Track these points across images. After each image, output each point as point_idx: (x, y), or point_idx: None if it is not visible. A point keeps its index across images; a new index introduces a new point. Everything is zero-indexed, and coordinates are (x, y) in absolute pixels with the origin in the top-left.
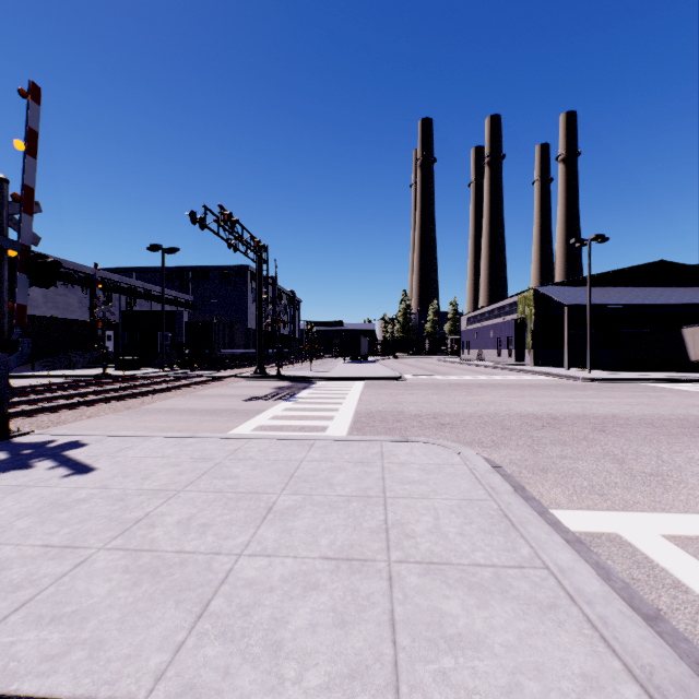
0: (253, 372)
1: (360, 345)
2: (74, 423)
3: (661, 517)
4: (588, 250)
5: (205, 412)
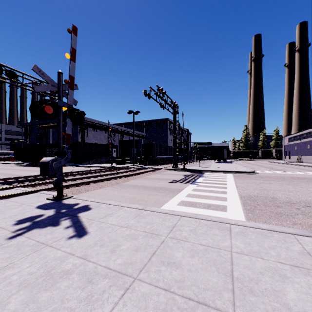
0: (172, 167)
1: (224, 153)
2: (94, 190)
3: None
4: None
5: (151, 188)
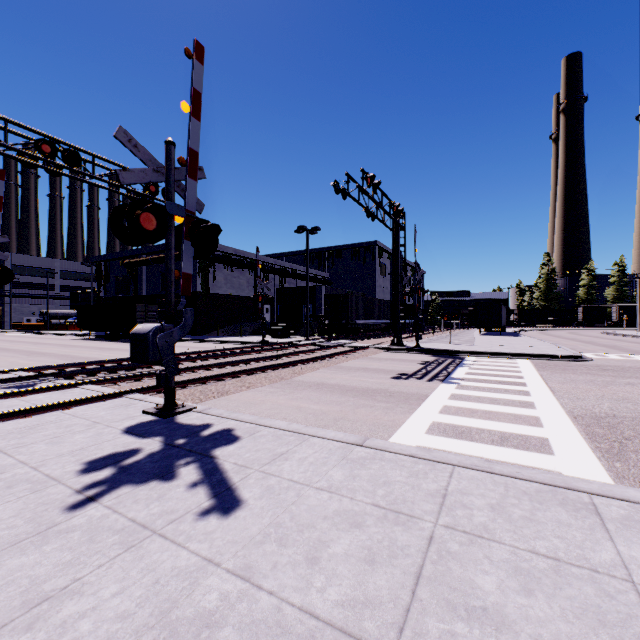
0: (390, 344)
1: (501, 315)
2: (235, 394)
3: None
4: None
5: (356, 391)
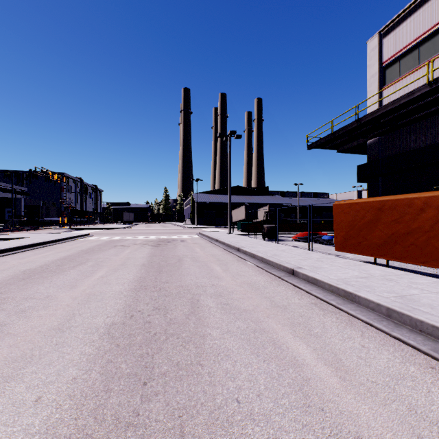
0: (59, 227)
1: (123, 216)
2: None
3: (103, 237)
4: (197, 183)
5: None
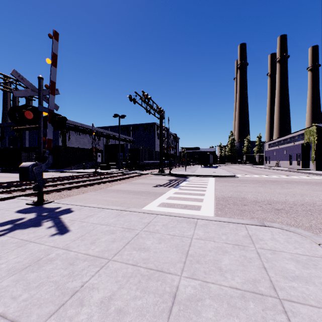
0: (158, 172)
1: (209, 159)
2: (76, 195)
3: None
4: None
5: (134, 192)
